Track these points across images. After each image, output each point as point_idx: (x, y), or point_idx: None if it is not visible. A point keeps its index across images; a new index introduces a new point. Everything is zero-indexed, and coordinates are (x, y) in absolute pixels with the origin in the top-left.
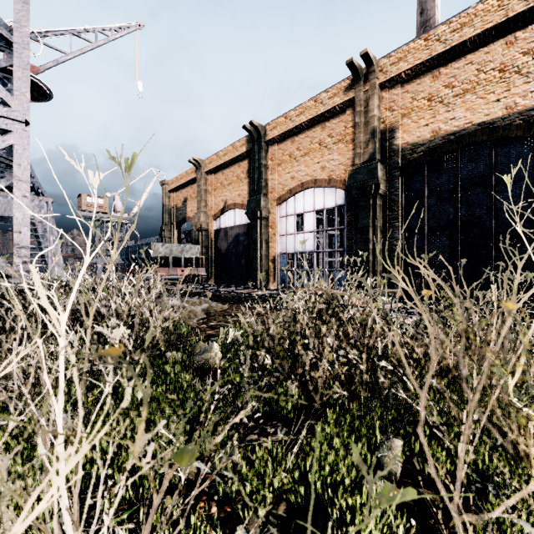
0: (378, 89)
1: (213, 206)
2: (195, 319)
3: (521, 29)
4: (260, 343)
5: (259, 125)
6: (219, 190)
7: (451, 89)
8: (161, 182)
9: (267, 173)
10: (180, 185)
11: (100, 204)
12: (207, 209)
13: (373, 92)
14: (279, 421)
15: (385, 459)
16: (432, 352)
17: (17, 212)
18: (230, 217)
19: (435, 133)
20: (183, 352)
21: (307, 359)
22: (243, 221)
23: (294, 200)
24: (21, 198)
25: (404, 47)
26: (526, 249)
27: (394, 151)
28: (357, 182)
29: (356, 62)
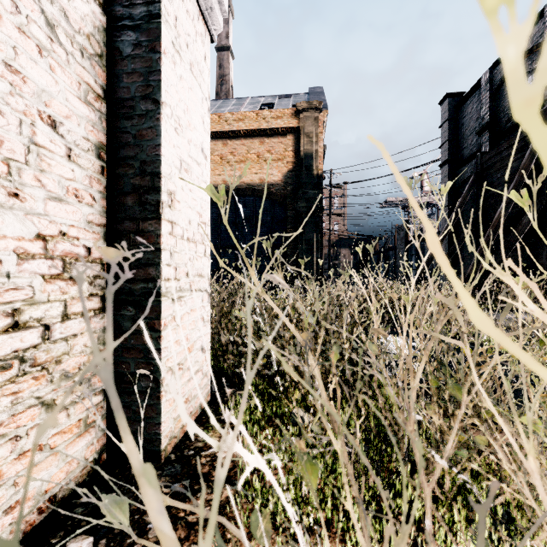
0: None
1: None
2: None
3: (267, 137)
4: None
5: None
6: None
7: (234, 157)
8: None
9: None
10: None
11: None
12: None
13: None
14: None
15: None
16: None
17: None
18: None
19: (224, 182)
20: None
21: None
22: None
23: None
24: None
25: None
26: (268, 262)
27: None
28: None
29: None
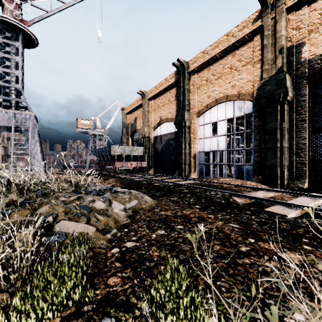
0: (285, 13)
1: (152, 121)
2: (110, 233)
3: None
4: None
5: (183, 61)
6: (157, 110)
7: None
8: (121, 108)
9: (189, 95)
10: (132, 109)
11: (88, 123)
12: (149, 123)
13: (281, 15)
14: None
15: None
16: None
17: None
18: (164, 128)
19: None
20: None
21: None
22: (172, 130)
23: (210, 113)
24: None
25: None
26: None
27: (301, 63)
28: (266, 92)
29: None
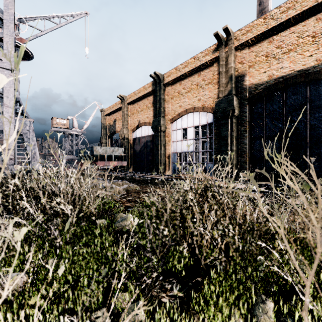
0: (234, 50)
1: (131, 124)
2: (119, 195)
3: None
4: (160, 214)
5: (159, 74)
6: (135, 114)
7: (281, 49)
8: (100, 109)
9: (164, 103)
10: (112, 111)
11: (64, 123)
12: (128, 126)
13: (230, 52)
14: (174, 278)
15: (261, 320)
16: (317, 245)
17: (6, 127)
18: (142, 130)
19: (270, 77)
20: (108, 220)
21: (195, 231)
22: (150, 133)
23: (181, 120)
24: (8, 118)
25: (250, 24)
26: None
27: (244, 89)
28: (220, 108)
29: (220, 33)
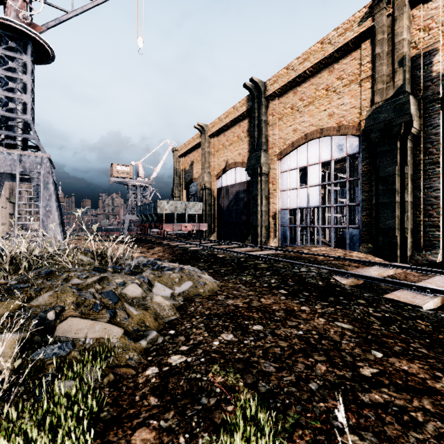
0: (408, 7)
1: (215, 166)
2: (146, 339)
3: None
4: None
5: (259, 81)
6: (221, 151)
7: None
8: (172, 149)
9: (267, 128)
10: (188, 150)
11: (127, 171)
12: (210, 170)
13: (401, 11)
14: None
15: None
16: None
17: None
18: (231, 175)
19: None
20: None
21: None
22: (243, 179)
23: (297, 153)
24: None
25: None
26: None
27: (431, 79)
28: (379, 122)
29: None
